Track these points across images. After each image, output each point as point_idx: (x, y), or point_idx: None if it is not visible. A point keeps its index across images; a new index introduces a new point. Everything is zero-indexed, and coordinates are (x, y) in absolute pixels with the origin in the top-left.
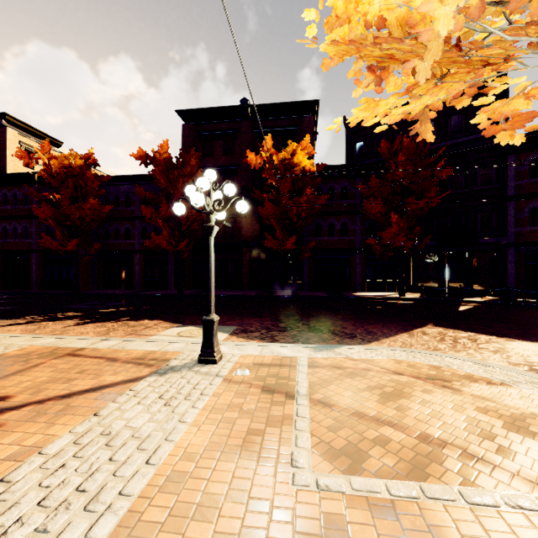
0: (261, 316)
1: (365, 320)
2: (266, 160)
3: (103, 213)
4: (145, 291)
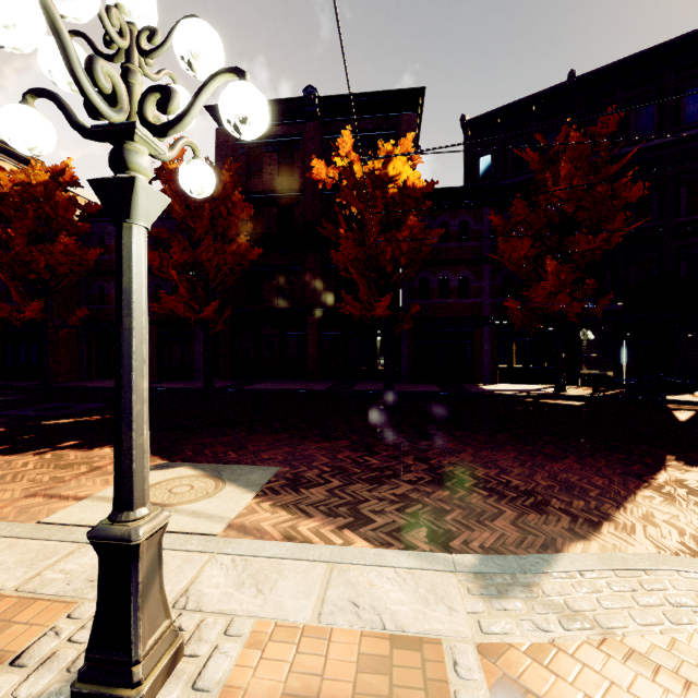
0: (332, 436)
1: (533, 447)
2: (343, 173)
3: (88, 261)
4: (157, 382)
